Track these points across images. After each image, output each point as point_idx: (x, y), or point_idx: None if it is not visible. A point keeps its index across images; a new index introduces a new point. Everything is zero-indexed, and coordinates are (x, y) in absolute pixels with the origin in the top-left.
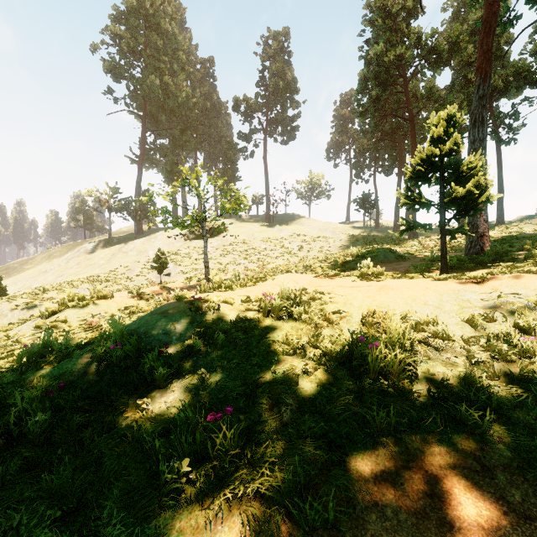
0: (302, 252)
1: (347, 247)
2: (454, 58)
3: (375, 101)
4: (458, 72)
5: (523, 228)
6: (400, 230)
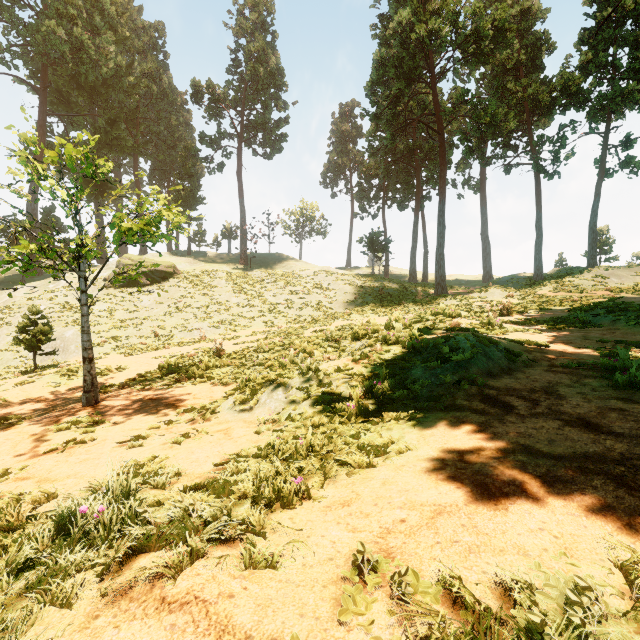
0: (292, 309)
1: (355, 303)
2: (494, 55)
3: (393, 102)
4: (491, 81)
5: (580, 285)
6: (417, 281)
